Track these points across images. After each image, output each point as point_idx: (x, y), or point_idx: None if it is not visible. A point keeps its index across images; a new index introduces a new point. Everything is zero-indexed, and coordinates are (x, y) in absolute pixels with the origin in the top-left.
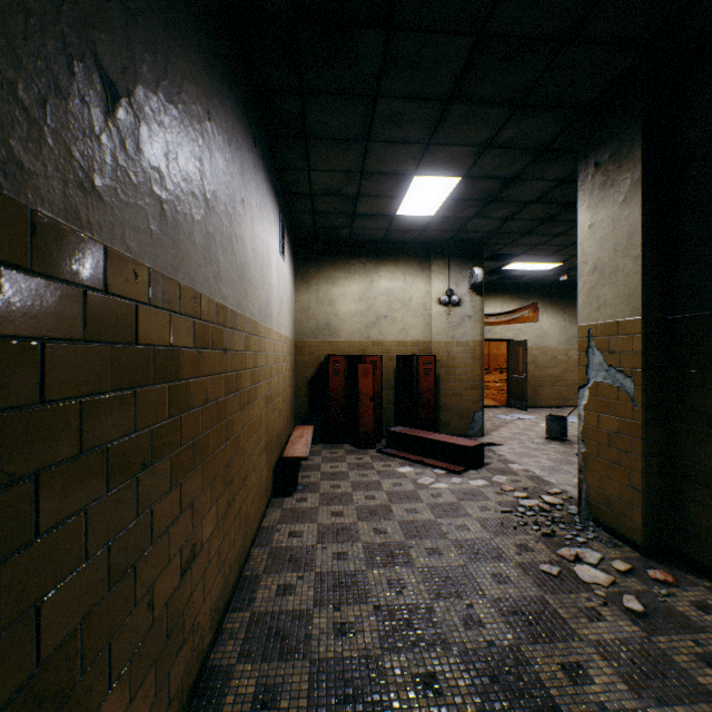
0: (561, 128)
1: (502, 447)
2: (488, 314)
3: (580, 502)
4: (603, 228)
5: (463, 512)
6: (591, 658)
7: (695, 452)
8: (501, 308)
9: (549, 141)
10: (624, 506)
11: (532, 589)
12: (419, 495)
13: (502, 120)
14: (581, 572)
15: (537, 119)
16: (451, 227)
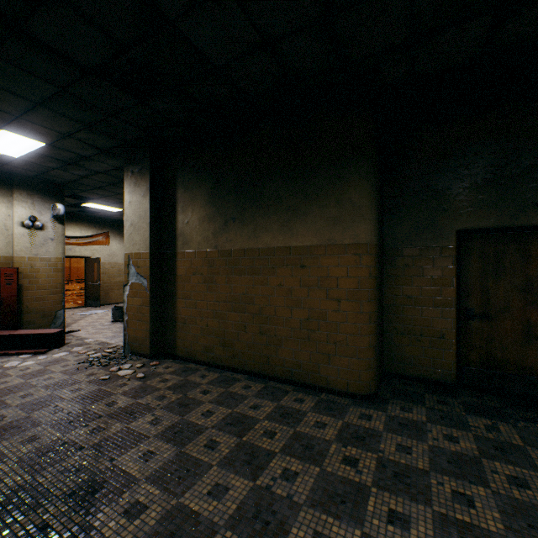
0: (115, 145)
1: (81, 332)
2: (70, 236)
3: (125, 346)
4: (136, 205)
5: (50, 371)
6: (120, 397)
7: (169, 308)
8: (81, 233)
9: (109, 148)
10: (144, 340)
11: (95, 387)
12: (9, 373)
13: (79, 128)
14: (121, 373)
15: (101, 137)
16: (36, 169)
